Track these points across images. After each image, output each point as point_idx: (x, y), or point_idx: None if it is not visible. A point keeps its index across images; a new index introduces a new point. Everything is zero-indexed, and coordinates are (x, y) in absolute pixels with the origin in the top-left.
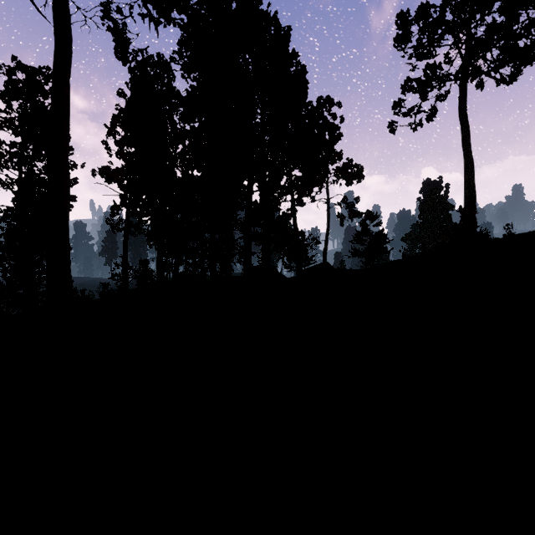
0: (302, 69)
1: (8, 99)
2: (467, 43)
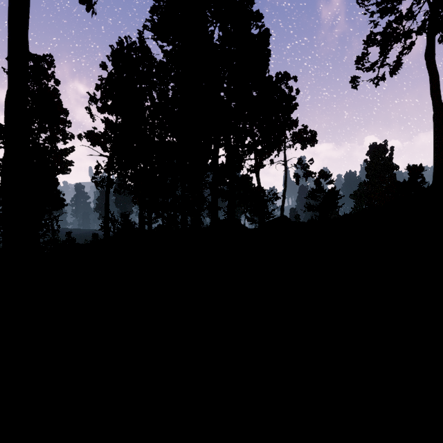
0: (265, 31)
1: None
2: None
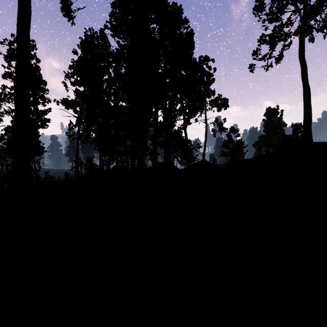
0: (190, 31)
1: (9, 60)
2: (305, 8)
